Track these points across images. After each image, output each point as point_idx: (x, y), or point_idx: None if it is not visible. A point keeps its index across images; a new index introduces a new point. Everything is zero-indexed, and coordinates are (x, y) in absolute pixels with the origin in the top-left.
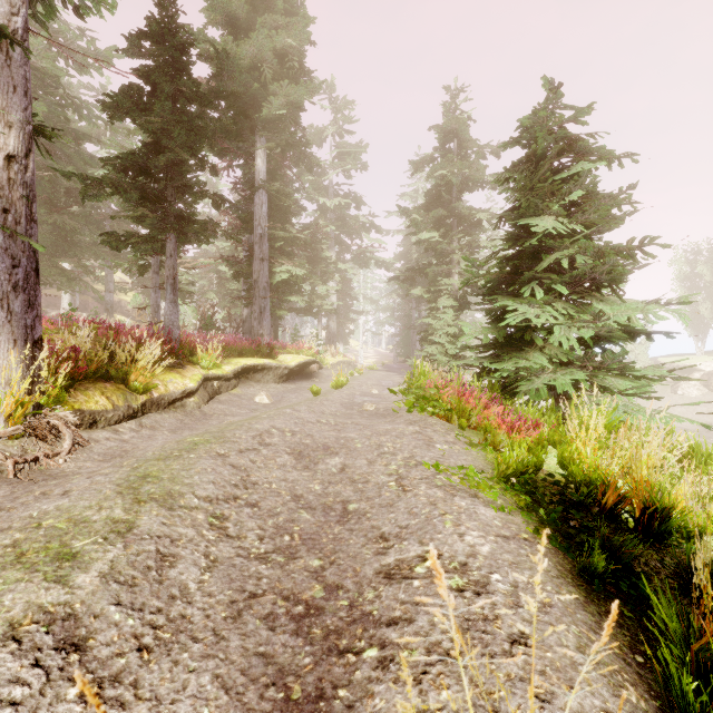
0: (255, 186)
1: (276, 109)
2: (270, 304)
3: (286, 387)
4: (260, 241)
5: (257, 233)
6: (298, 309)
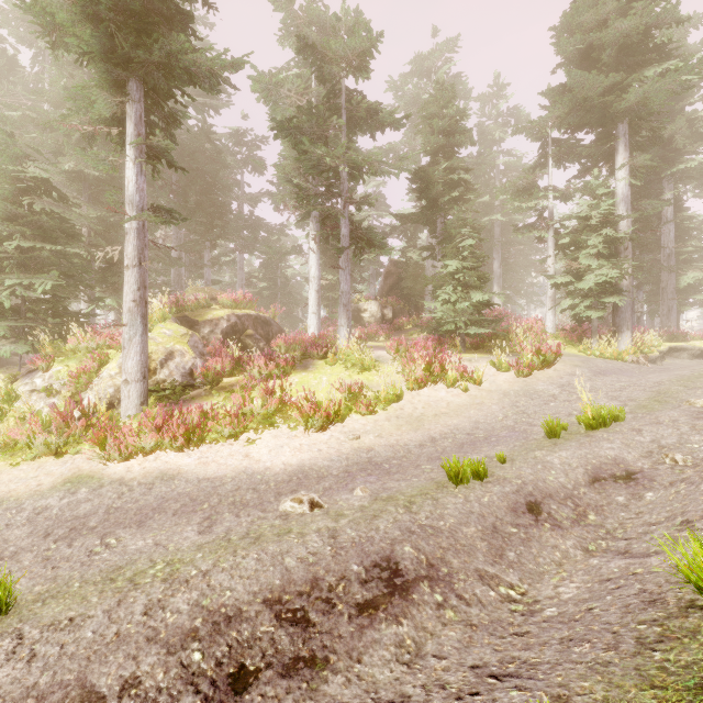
0: (665, 222)
1: (687, 163)
2: (676, 304)
3: (699, 363)
4: (667, 259)
5: (665, 254)
6: (690, 302)
